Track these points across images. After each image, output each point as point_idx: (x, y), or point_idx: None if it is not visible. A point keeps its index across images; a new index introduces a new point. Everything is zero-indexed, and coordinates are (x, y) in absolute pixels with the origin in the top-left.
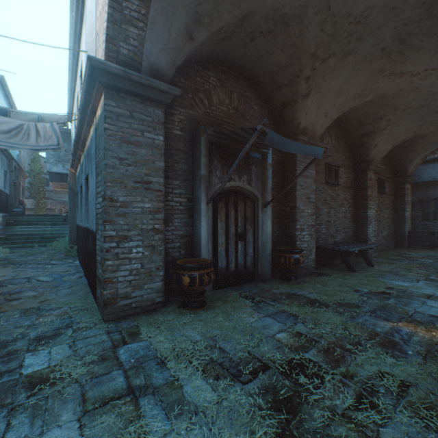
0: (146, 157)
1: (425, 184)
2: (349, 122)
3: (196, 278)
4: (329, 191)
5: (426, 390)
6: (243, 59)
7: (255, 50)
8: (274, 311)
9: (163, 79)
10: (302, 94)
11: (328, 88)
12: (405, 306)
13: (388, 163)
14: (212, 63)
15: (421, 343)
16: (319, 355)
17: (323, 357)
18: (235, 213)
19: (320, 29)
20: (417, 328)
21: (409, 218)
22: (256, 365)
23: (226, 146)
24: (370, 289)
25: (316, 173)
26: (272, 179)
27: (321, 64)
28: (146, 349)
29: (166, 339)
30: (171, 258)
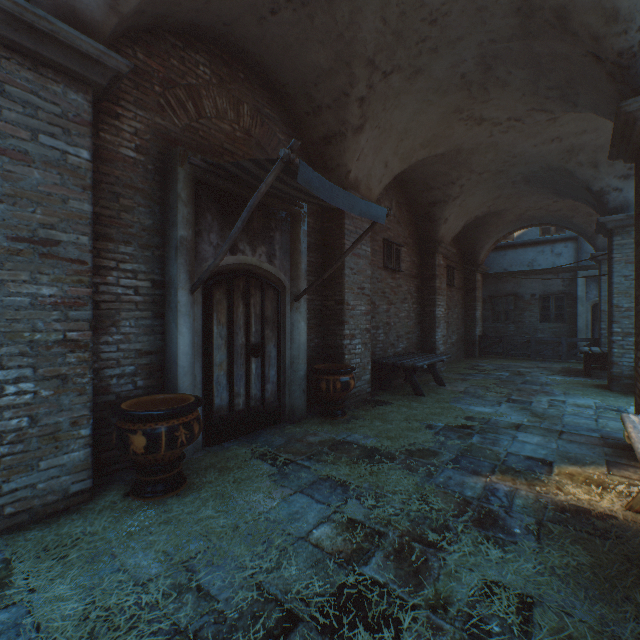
0: (45, 187)
1: (502, 275)
2: (414, 183)
3: (161, 437)
4: (389, 279)
5: (557, 609)
6: (260, 47)
7: (280, 34)
8: (311, 479)
9: (89, 31)
10: (354, 124)
11: (390, 123)
12: (494, 446)
13: (457, 246)
14: (203, 40)
15: (528, 509)
16: (387, 566)
17: (395, 570)
18: (245, 310)
19: (382, 17)
20: (516, 483)
21: (480, 319)
22: (273, 621)
23: (230, 191)
24: (447, 421)
25: (372, 252)
26: (308, 257)
27: (382, 81)
28: (9, 632)
29: (74, 590)
30: (115, 396)
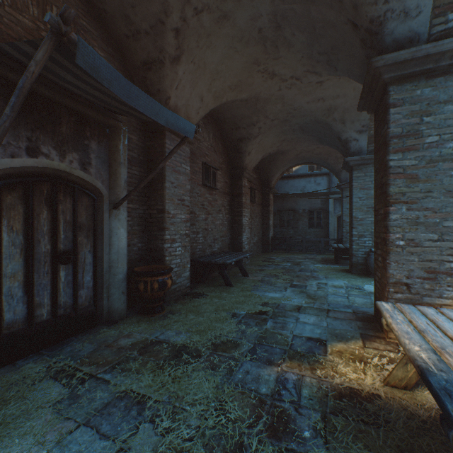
0: None
1: (286, 194)
2: (226, 122)
3: None
4: (207, 195)
5: None
6: None
7: None
8: (105, 399)
9: None
10: (171, 54)
11: (204, 62)
12: (283, 330)
13: (258, 174)
14: None
15: (313, 400)
16: None
17: None
18: (50, 217)
19: None
20: (302, 369)
21: (272, 226)
22: None
23: None
24: (248, 309)
25: (193, 172)
26: (132, 169)
27: (194, 17)
28: None
29: None
30: None
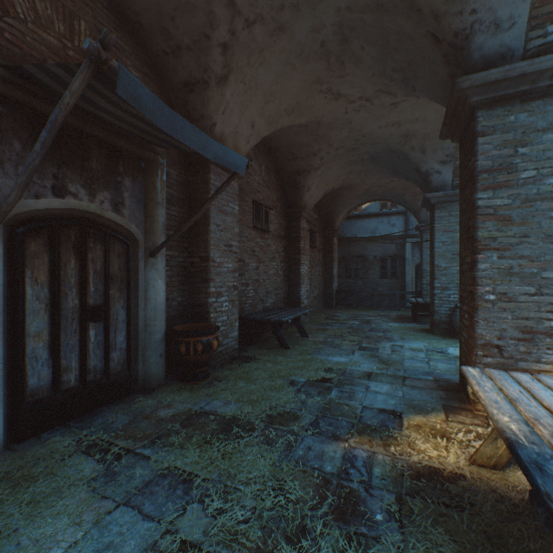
0: None
1: (354, 238)
2: (281, 151)
3: None
4: (258, 239)
5: None
6: None
7: None
8: (146, 477)
9: None
10: (217, 73)
11: (256, 81)
12: (351, 401)
13: (319, 213)
14: None
15: (387, 480)
16: None
17: None
18: (79, 266)
19: None
20: (373, 445)
21: (337, 276)
22: None
23: None
24: (308, 376)
25: (241, 212)
26: (170, 210)
27: (245, 30)
28: None
29: None
30: None
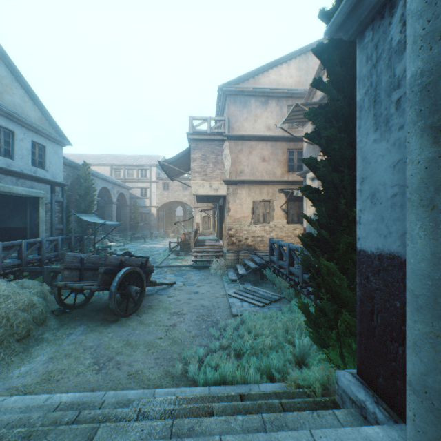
0: None
1: None
2: None
3: None
4: None
5: None
6: None
7: None
8: None
9: None
10: None
11: None
12: None
13: None
14: None
15: None
16: None
17: None
18: None
19: None
20: None
21: None
22: None
23: None
24: None
25: None
26: None
27: None
28: None
29: None
30: None
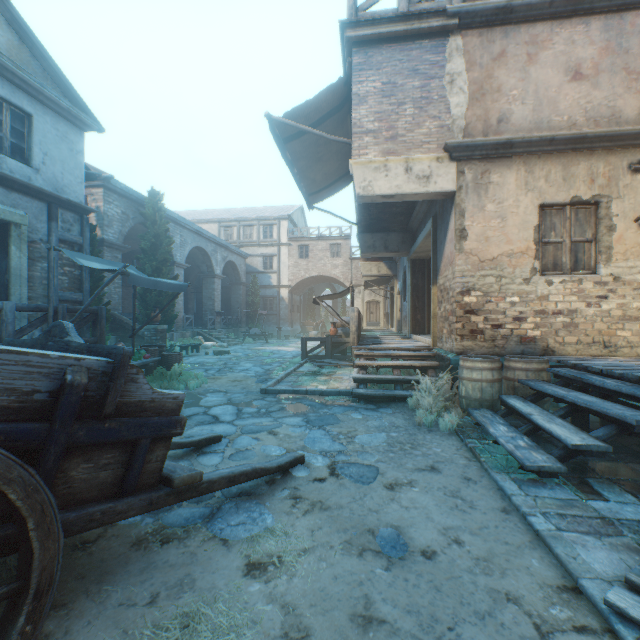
0: None
1: None
2: (137, 252)
3: None
4: (125, 290)
5: None
6: None
7: None
8: None
9: None
10: None
11: None
12: None
13: None
14: None
15: None
16: None
17: None
18: None
19: None
20: None
21: (193, 309)
22: None
23: None
24: None
25: None
26: None
27: None
28: None
29: None
30: None
